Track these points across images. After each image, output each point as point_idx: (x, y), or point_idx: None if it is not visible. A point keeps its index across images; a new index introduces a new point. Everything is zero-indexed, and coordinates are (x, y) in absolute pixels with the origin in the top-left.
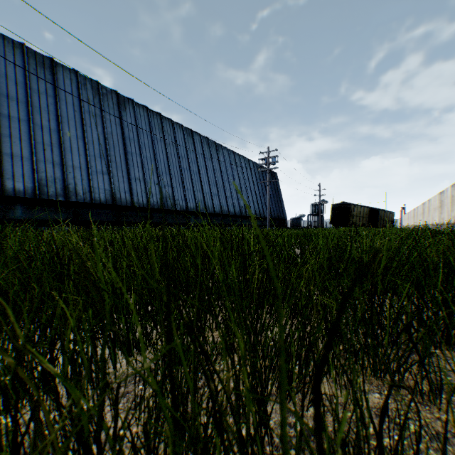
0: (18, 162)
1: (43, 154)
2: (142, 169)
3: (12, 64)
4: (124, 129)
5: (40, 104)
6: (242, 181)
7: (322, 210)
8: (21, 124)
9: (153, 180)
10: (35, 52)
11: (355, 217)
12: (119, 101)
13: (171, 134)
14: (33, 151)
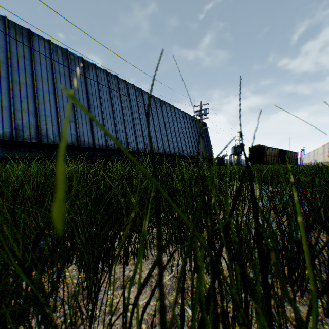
0: None
1: (19, 105)
2: (102, 118)
3: None
4: (88, 87)
5: (19, 65)
6: (180, 129)
7: (240, 151)
8: (2, 80)
9: (110, 127)
10: (15, 23)
11: (268, 156)
12: (84, 65)
13: (125, 92)
14: (11, 102)
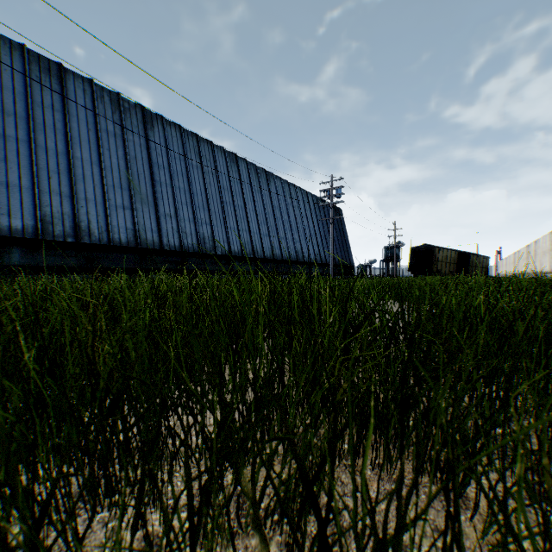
0: (15, 193)
1: (47, 183)
2: (174, 203)
3: (9, 70)
4: (151, 153)
5: (45, 120)
6: (299, 219)
7: (397, 255)
8: (20, 146)
9: (187, 217)
10: (38, 55)
11: (440, 263)
12: (144, 118)
13: (211, 160)
14: (34, 179)
